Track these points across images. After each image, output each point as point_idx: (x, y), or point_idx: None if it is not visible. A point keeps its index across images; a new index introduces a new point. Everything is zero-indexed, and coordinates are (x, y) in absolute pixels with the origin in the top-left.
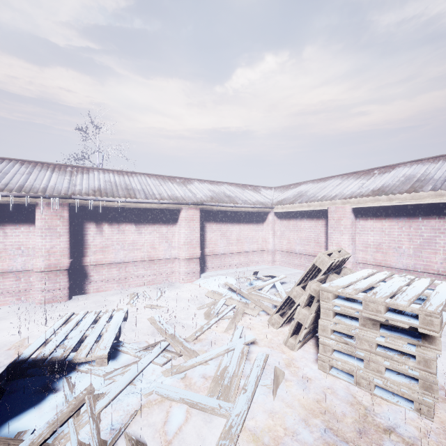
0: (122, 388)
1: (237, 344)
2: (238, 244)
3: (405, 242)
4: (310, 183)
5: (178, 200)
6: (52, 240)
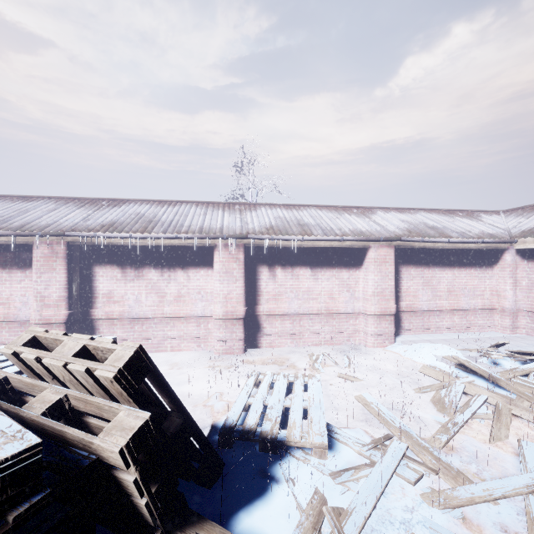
0: (370, 509)
1: None
2: (450, 297)
3: None
4: None
5: (364, 235)
6: (229, 285)
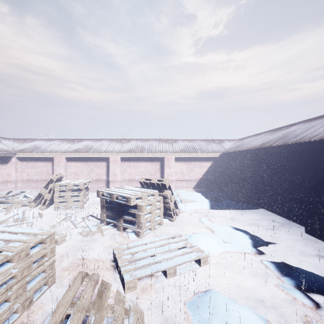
0: None
1: (19, 212)
2: None
3: (85, 170)
4: (42, 140)
5: None
6: None
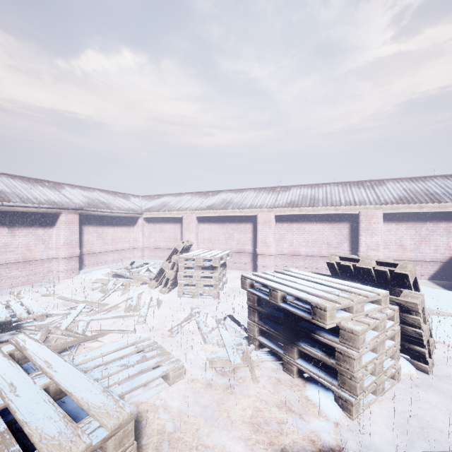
0: (71, 321)
1: (134, 294)
2: (113, 243)
3: (222, 236)
4: (170, 196)
5: (57, 205)
6: None
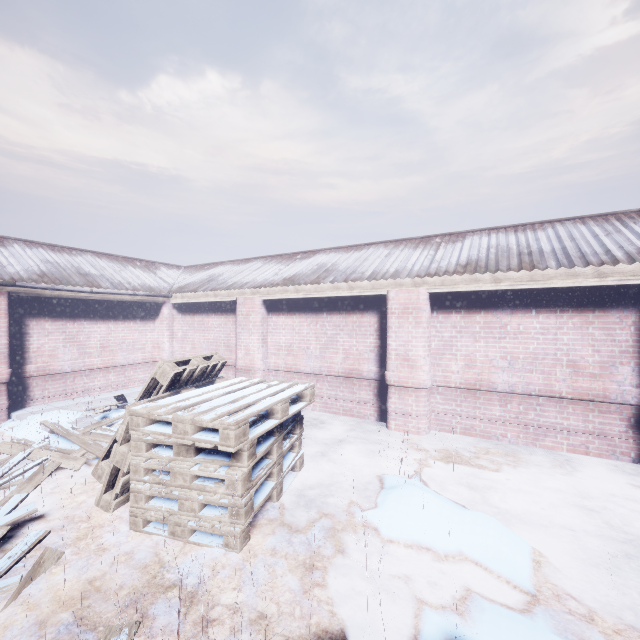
0: None
1: None
2: (105, 353)
3: (313, 342)
4: (230, 264)
5: None
6: None
